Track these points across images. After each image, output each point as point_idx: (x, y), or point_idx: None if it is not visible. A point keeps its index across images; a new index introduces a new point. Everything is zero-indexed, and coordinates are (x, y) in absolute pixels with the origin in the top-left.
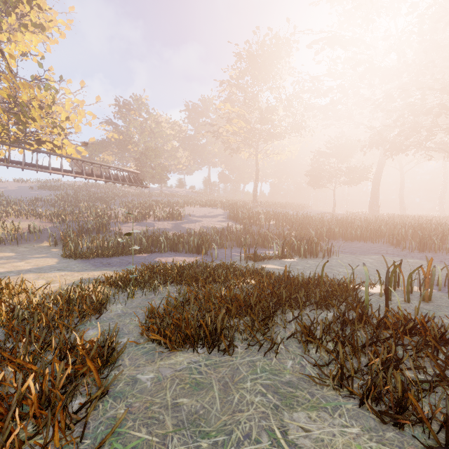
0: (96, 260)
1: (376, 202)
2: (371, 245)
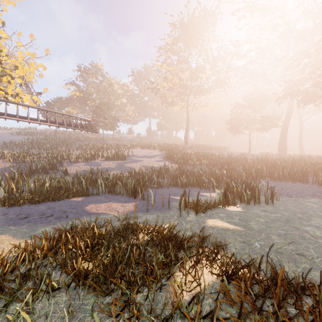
0: (18, 209)
1: (284, 144)
2: (301, 186)
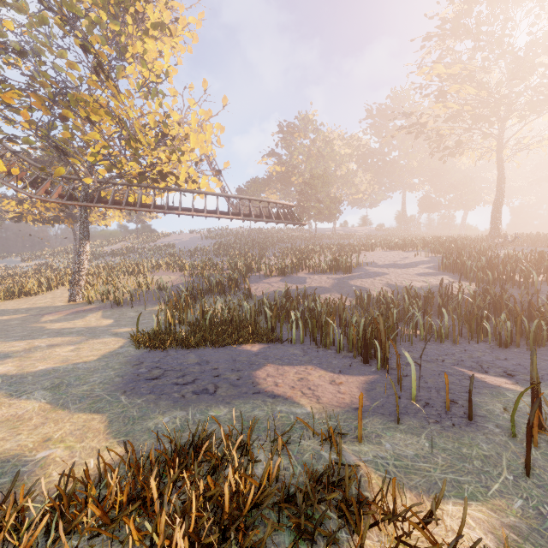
0: (159, 356)
1: None
2: None
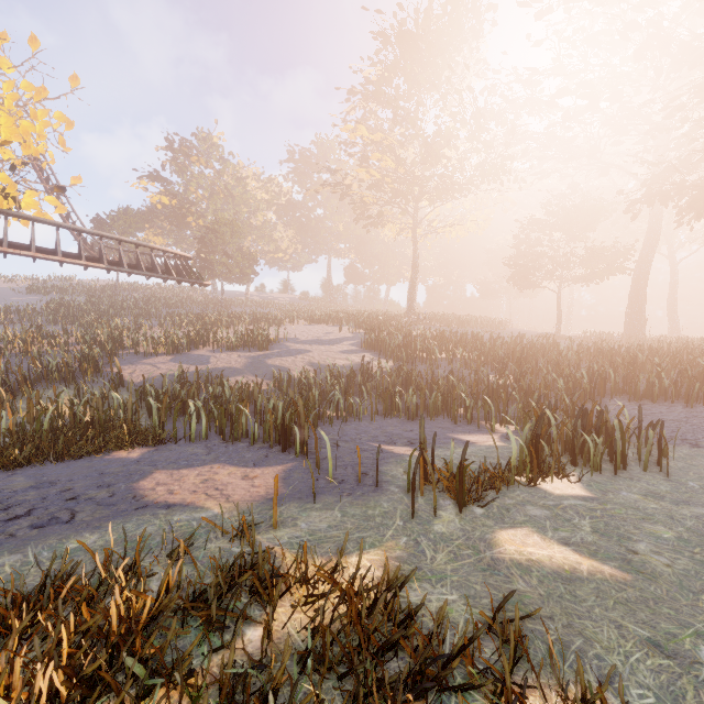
0: None
1: (640, 314)
2: None
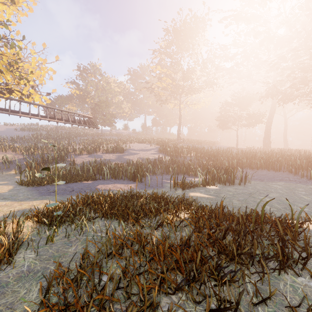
0: (45, 187)
1: (268, 139)
2: (274, 173)
